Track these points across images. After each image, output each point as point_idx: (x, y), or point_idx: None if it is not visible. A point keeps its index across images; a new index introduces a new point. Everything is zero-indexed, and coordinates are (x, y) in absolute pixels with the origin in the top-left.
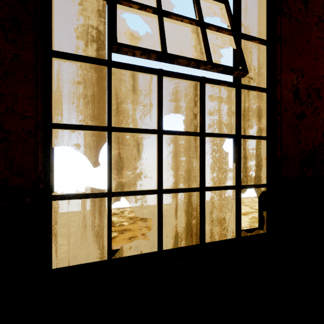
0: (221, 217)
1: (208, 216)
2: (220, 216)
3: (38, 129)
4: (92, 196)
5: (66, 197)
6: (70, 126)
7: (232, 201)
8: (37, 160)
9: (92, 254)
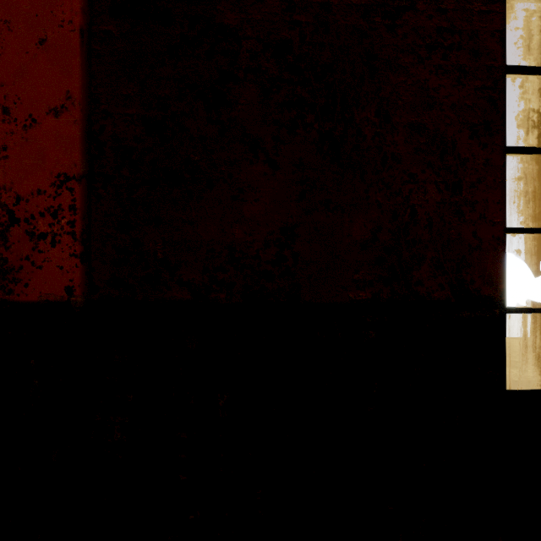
0: (538, 368)
1: (509, 364)
2: (534, 366)
3: (505, 236)
4: (539, 311)
5: (513, 311)
6: (516, 230)
7: (538, 342)
8: (504, 268)
9: (516, 382)
